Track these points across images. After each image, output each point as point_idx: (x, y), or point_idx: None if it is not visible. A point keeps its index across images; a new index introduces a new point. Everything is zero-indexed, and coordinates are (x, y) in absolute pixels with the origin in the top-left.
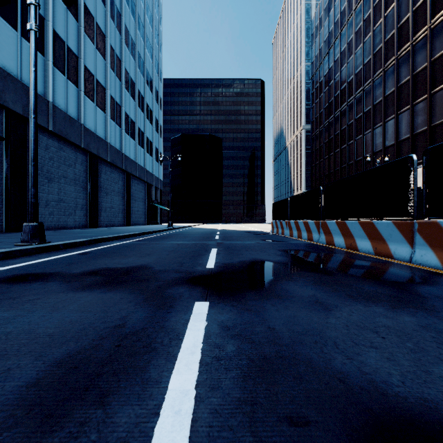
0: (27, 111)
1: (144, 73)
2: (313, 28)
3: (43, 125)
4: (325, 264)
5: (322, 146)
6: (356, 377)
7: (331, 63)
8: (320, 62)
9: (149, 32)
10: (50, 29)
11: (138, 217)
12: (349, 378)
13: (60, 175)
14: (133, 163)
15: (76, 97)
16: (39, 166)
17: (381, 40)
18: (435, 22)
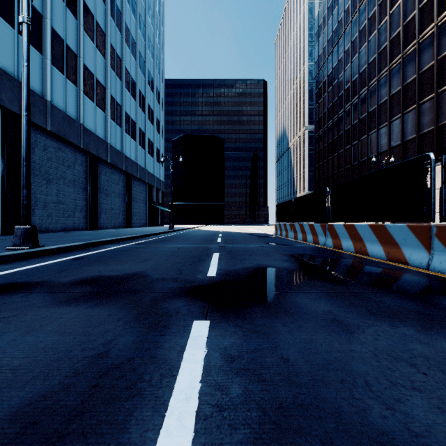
0: None
1: (145, 72)
2: (316, 27)
3: (41, 125)
4: (336, 271)
5: (325, 147)
6: (406, 442)
7: (335, 62)
8: (324, 62)
9: (151, 32)
10: (49, 27)
11: (139, 218)
12: (397, 444)
13: (59, 176)
14: (134, 163)
15: (75, 97)
16: (36, 167)
17: (386, 38)
18: (442, 19)
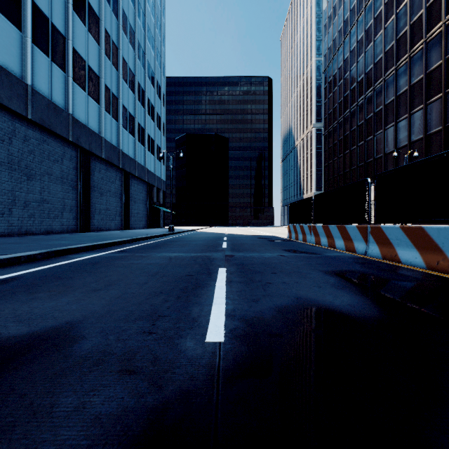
0: None
1: (144, 64)
2: (325, 18)
3: (20, 112)
4: None
5: (336, 144)
6: None
7: (347, 53)
8: (334, 54)
9: (151, 22)
10: (29, 0)
11: (138, 219)
12: None
13: (43, 172)
14: (133, 161)
15: (63, 84)
16: (15, 160)
17: (405, 23)
18: None
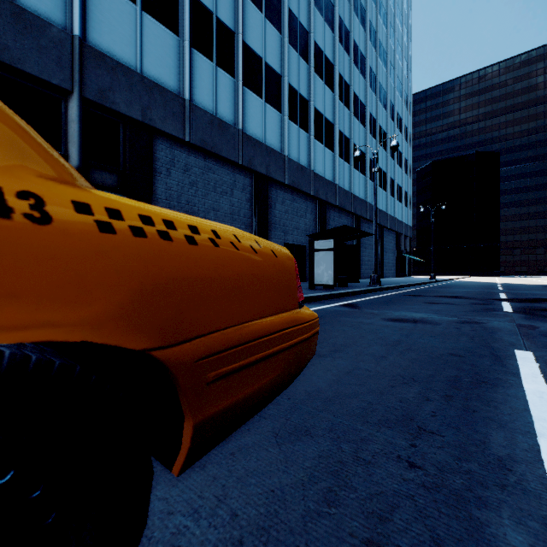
0: (327, 197)
1: (394, 117)
2: None
3: (333, 203)
4: None
5: None
6: None
7: None
8: None
9: (399, 69)
10: (337, 130)
11: (388, 269)
12: None
13: None
14: (385, 214)
15: (348, 173)
16: None
17: None
18: None
